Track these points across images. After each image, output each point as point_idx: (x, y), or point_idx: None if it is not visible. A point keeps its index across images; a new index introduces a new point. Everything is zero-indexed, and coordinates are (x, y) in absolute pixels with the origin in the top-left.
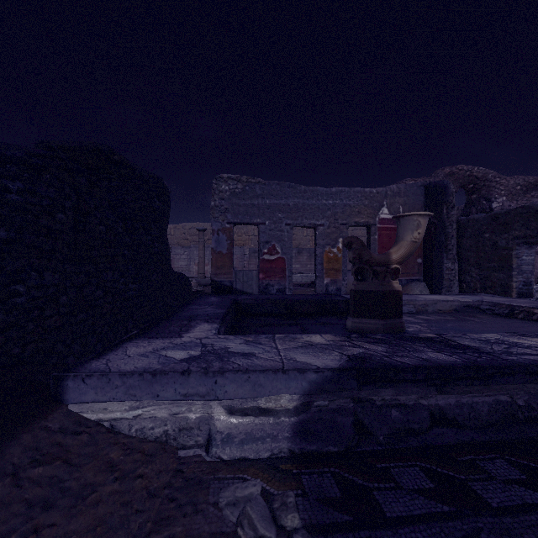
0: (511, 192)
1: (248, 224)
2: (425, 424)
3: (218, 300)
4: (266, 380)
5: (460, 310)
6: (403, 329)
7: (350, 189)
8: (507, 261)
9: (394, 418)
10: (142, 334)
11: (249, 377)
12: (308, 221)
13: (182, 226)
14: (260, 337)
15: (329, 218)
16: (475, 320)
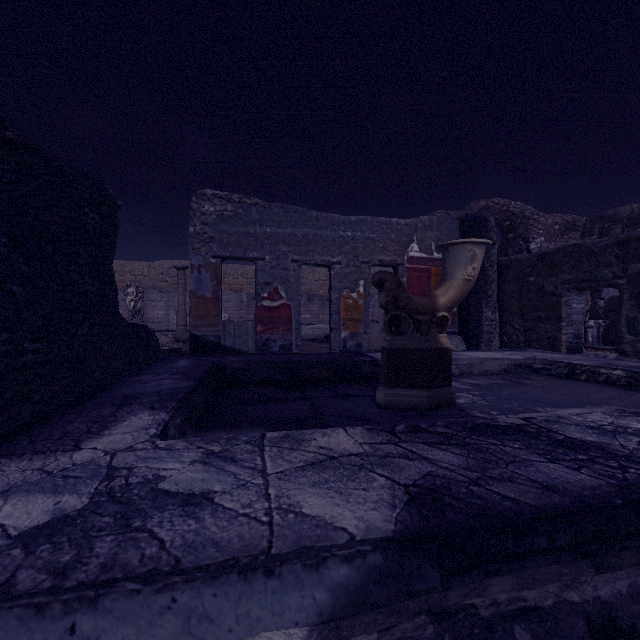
0: (549, 231)
1: (241, 258)
2: None
3: (190, 364)
4: (220, 601)
5: (510, 370)
6: (454, 401)
7: (374, 219)
8: (555, 309)
9: None
10: None
11: (173, 598)
12: (321, 257)
13: (160, 264)
14: (236, 442)
15: (347, 254)
16: (533, 384)
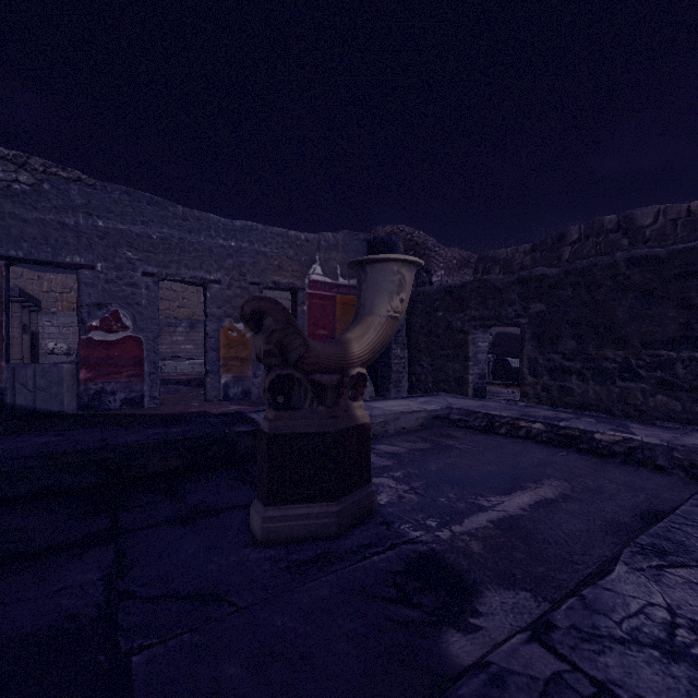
0: (449, 265)
1: (49, 263)
2: None
3: None
4: None
5: (428, 425)
6: (374, 506)
7: (267, 228)
8: (463, 347)
9: None
10: None
11: None
12: (192, 272)
13: None
14: None
15: (230, 270)
16: (457, 446)
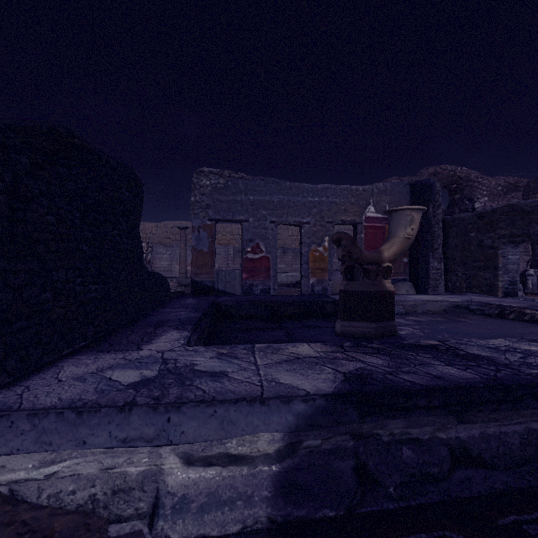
0: (493, 192)
1: (231, 221)
2: (446, 466)
3: (196, 302)
4: (238, 414)
5: (449, 311)
6: (396, 332)
7: (337, 186)
8: (493, 260)
9: (406, 459)
10: (91, 346)
11: (215, 410)
12: (294, 219)
13: (164, 225)
14: (236, 348)
15: (314, 215)
16: (466, 321)
